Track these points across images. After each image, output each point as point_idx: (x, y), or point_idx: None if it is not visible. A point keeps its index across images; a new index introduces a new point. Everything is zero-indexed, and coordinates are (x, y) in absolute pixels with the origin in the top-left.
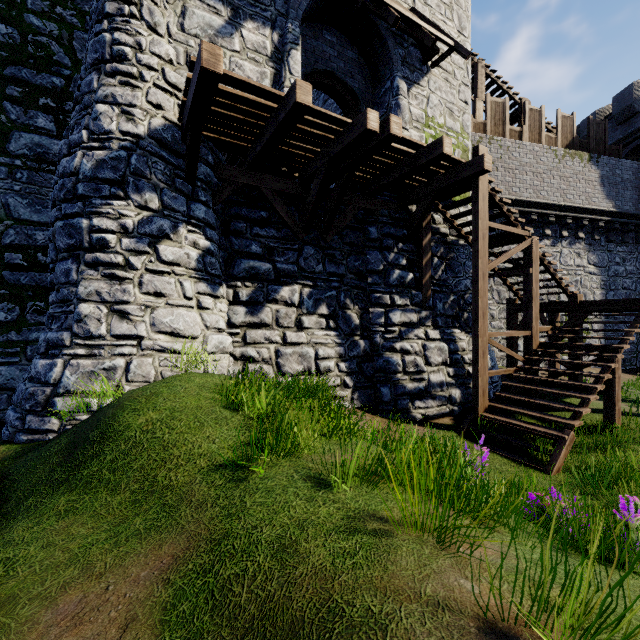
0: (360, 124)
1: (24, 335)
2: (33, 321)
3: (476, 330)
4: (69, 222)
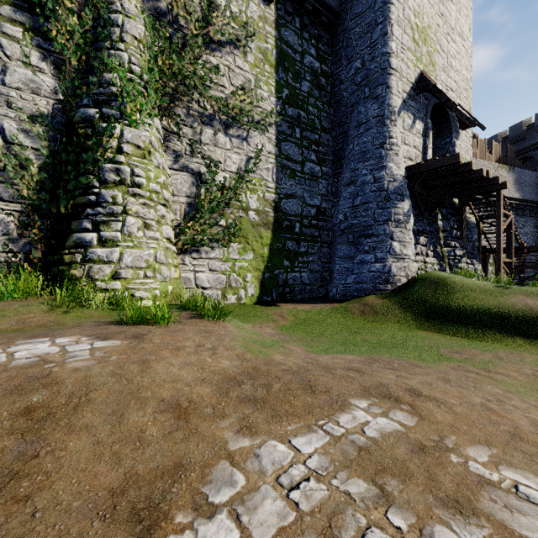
0: (479, 173)
1: (308, 258)
2: (310, 252)
3: (499, 257)
4: (385, 210)
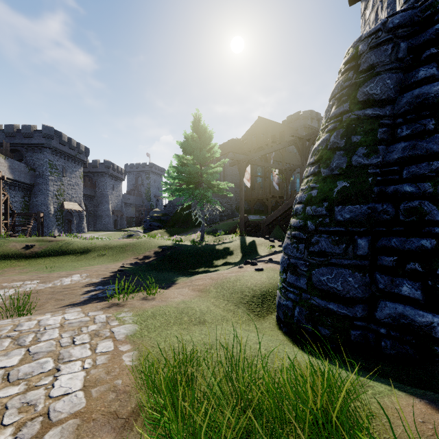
0: None
1: None
2: None
3: (0, 220)
4: None
